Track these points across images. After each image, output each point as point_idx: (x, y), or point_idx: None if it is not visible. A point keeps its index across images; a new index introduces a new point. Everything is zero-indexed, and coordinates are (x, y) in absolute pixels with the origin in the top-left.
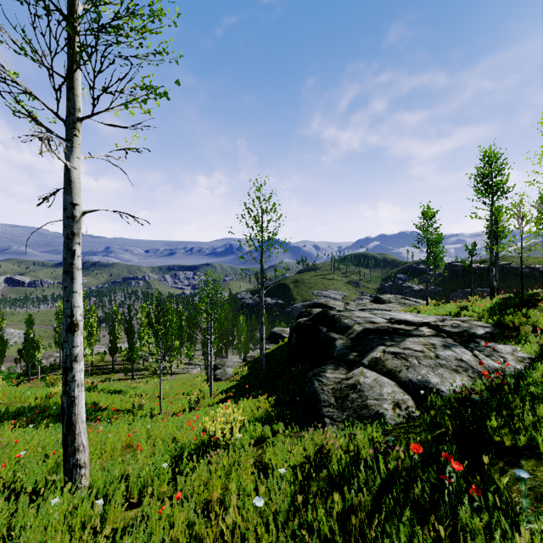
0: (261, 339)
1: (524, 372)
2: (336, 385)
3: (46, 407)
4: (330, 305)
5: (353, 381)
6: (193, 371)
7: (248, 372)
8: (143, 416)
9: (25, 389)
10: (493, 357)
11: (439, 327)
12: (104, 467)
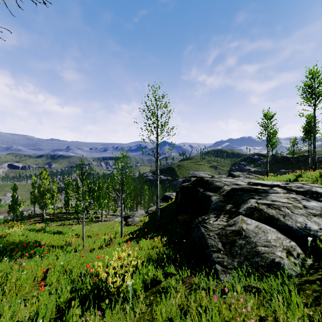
0: (157, 197)
1: None
2: (221, 231)
3: None
4: None
5: (236, 227)
6: (116, 219)
7: (148, 220)
8: (69, 251)
9: None
10: None
11: (288, 187)
12: (2, 308)
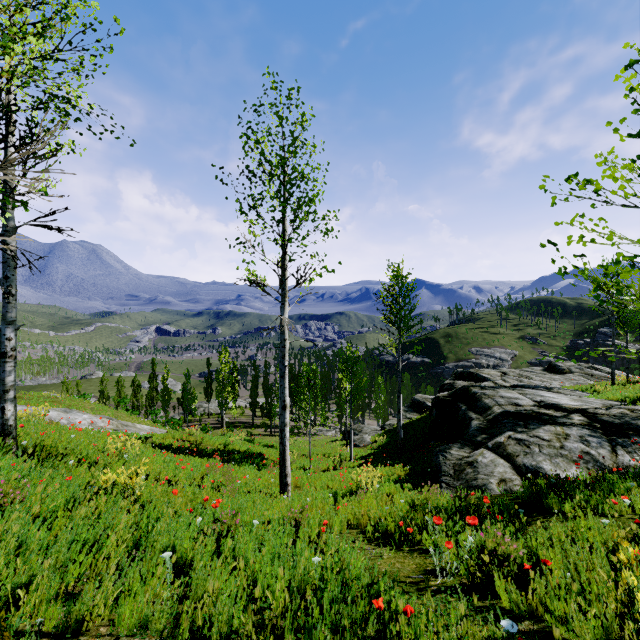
0: (399, 412)
1: None
2: (457, 461)
3: (229, 451)
4: (482, 375)
5: (471, 459)
6: (328, 433)
7: (386, 441)
8: (298, 468)
9: (211, 436)
10: (634, 454)
11: (597, 415)
12: None
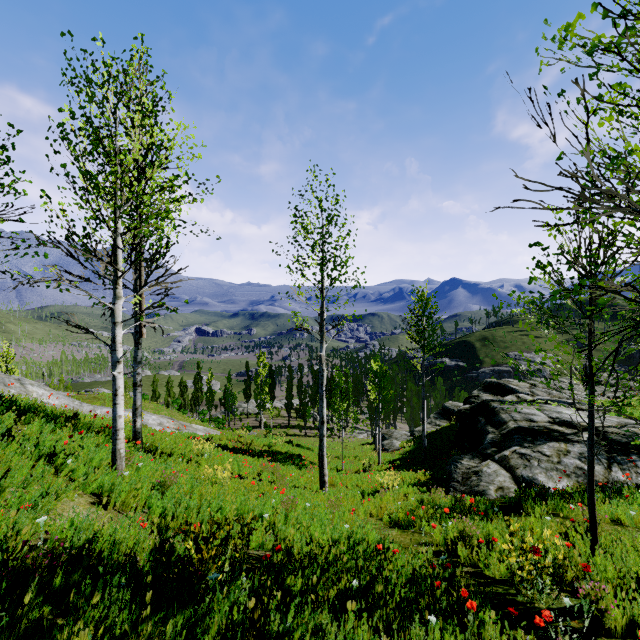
0: (423, 422)
1: (621, 486)
2: (465, 470)
3: (273, 452)
4: (510, 386)
5: (478, 469)
6: (360, 436)
7: (413, 447)
8: (332, 469)
9: (256, 438)
10: (627, 471)
11: (606, 434)
12: None
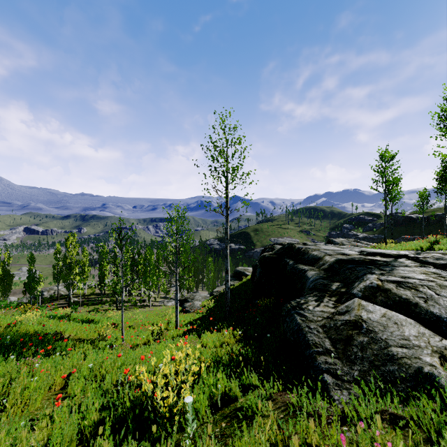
0: (226, 272)
1: None
2: (327, 322)
3: (3, 336)
4: None
5: (352, 316)
6: (169, 304)
7: (214, 305)
8: (102, 348)
9: None
10: None
11: (420, 258)
12: None
